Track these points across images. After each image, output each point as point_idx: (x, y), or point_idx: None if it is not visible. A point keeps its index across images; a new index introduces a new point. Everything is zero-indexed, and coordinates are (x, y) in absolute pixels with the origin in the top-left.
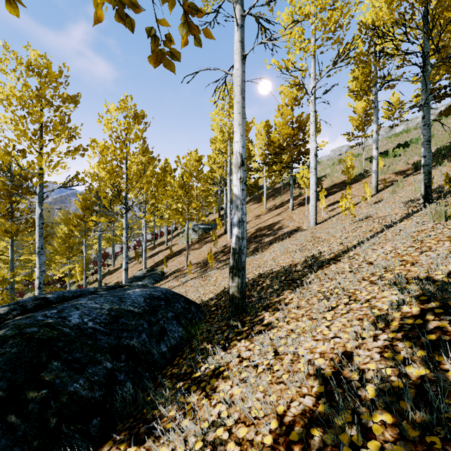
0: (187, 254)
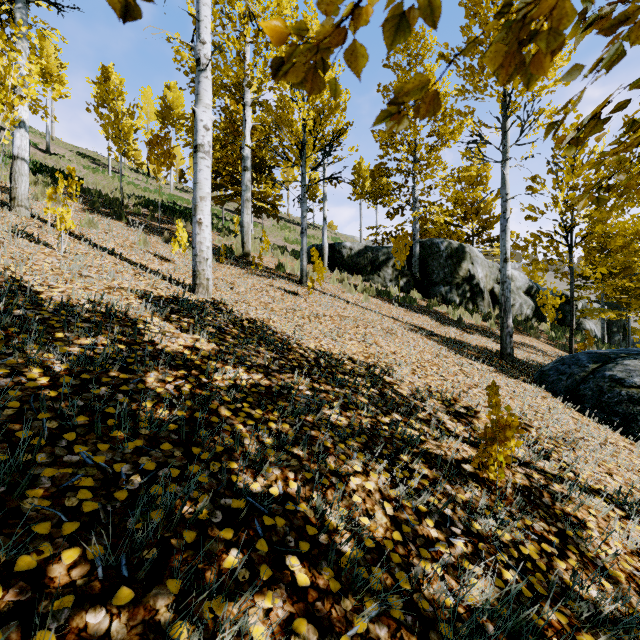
0: None
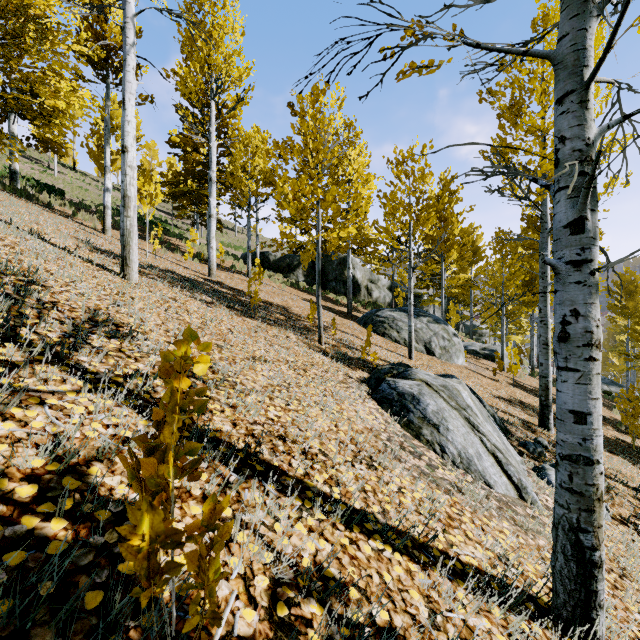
0: (320, 316)
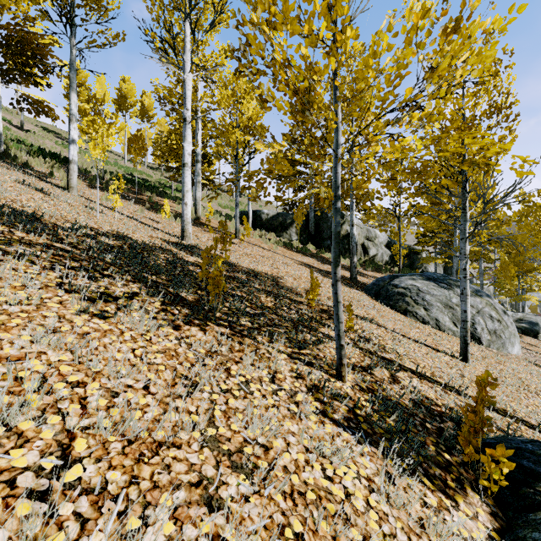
0: (339, 320)
